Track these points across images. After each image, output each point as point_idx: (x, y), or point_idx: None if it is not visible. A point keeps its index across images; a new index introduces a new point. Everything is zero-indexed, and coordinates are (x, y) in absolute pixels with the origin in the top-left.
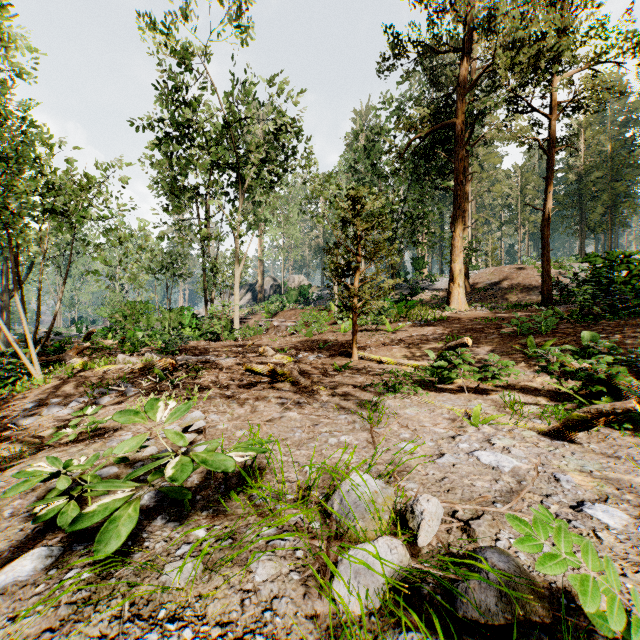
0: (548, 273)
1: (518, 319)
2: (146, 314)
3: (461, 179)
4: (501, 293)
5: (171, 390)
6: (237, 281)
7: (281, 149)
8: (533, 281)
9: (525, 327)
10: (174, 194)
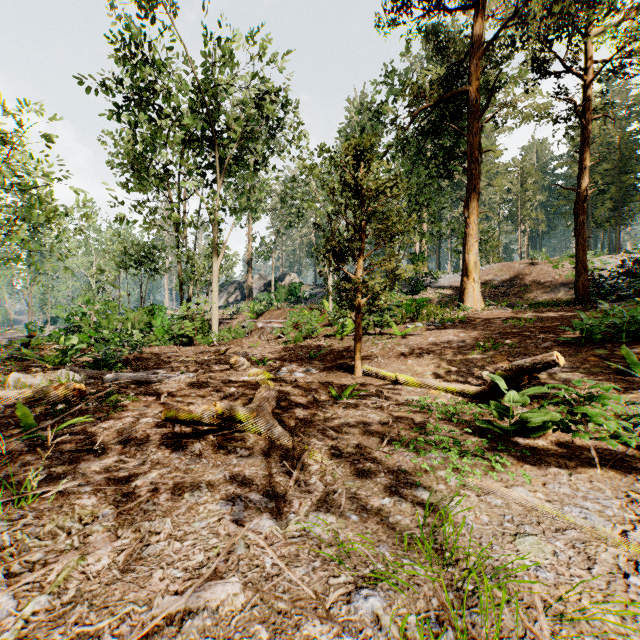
0: (584, 265)
1: (562, 320)
2: (107, 314)
3: (477, 156)
4: (514, 290)
5: (16, 461)
6: (216, 276)
7: (266, 121)
8: (549, 277)
9: (593, 331)
10: (139, 172)
